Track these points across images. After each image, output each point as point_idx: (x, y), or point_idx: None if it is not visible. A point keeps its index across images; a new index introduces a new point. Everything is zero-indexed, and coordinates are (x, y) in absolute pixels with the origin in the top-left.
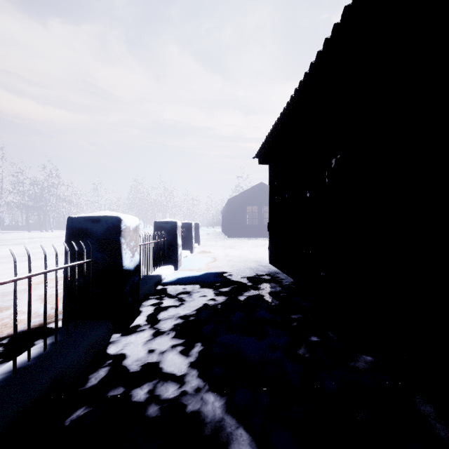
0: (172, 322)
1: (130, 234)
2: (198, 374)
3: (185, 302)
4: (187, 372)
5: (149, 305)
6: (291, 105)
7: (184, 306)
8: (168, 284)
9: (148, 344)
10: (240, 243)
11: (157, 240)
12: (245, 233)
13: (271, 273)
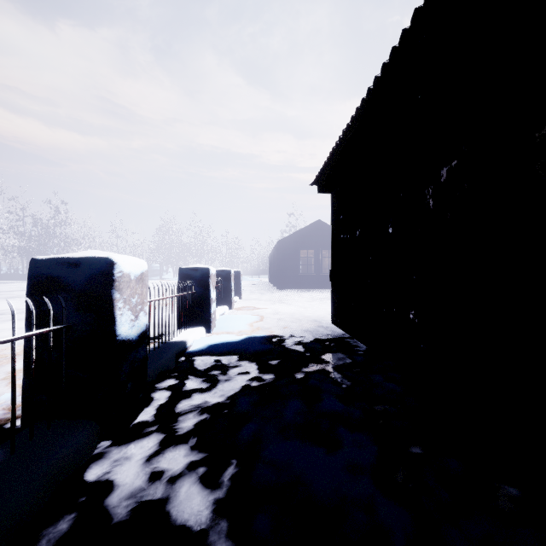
0: (196, 418)
1: (131, 286)
2: (230, 529)
3: (217, 382)
4: (211, 525)
5: (164, 388)
6: (367, 105)
7: (215, 390)
8: (195, 354)
9: (152, 462)
10: (292, 296)
11: (181, 294)
12: (299, 283)
13: (335, 337)
